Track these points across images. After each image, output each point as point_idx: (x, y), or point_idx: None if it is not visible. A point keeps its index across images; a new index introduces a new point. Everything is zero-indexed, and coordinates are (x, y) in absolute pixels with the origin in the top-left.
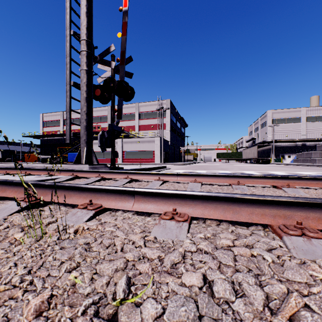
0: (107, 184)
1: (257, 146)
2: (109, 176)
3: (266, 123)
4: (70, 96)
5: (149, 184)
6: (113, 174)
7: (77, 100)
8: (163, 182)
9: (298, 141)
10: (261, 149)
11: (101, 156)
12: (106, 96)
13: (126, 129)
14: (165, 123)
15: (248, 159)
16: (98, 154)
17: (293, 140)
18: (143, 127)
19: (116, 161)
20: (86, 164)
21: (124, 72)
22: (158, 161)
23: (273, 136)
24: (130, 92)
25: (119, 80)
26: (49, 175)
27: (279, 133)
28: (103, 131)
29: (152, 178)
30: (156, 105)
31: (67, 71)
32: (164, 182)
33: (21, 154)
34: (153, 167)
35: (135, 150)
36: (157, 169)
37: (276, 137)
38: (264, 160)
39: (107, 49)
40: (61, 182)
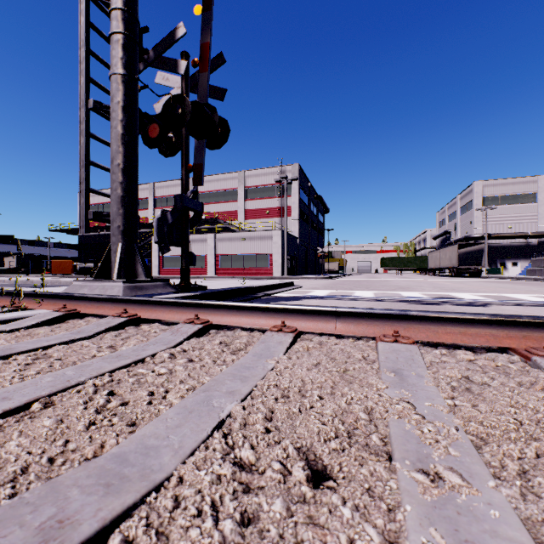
0: (132, 342)
1: (457, 245)
2: (152, 313)
3: (471, 205)
4: (88, 133)
5: (253, 348)
6: (162, 308)
7: (105, 142)
8: (295, 337)
9: (532, 236)
10: (463, 251)
11: (180, 264)
12: (173, 140)
13: (222, 216)
14: (290, 205)
15: (437, 269)
16: (174, 261)
17: (522, 234)
18: (252, 212)
19: (205, 273)
20: (118, 280)
21: (206, 87)
22: (278, 273)
23: (486, 227)
24: (219, 129)
25: (196, 101)
26: (10, 309)
27: (496, 221)
28: (165, 210)
29: (264, 322)
30: (274, 174)
31: (80, 77)
32: (297, 337)
33: (46, 260)
34: (268, 285)
35: (237, 253)
36: (277, 289)
37: (490, 229)
38: (470, 270)
39: (170, 33)
40: (19, 331)
